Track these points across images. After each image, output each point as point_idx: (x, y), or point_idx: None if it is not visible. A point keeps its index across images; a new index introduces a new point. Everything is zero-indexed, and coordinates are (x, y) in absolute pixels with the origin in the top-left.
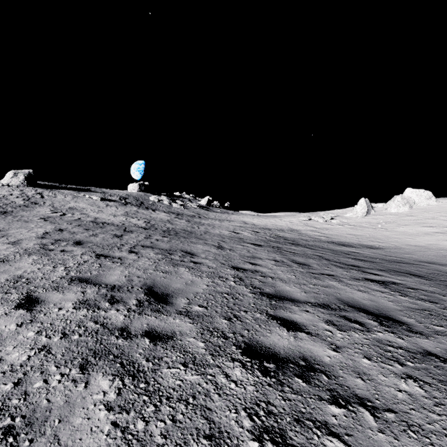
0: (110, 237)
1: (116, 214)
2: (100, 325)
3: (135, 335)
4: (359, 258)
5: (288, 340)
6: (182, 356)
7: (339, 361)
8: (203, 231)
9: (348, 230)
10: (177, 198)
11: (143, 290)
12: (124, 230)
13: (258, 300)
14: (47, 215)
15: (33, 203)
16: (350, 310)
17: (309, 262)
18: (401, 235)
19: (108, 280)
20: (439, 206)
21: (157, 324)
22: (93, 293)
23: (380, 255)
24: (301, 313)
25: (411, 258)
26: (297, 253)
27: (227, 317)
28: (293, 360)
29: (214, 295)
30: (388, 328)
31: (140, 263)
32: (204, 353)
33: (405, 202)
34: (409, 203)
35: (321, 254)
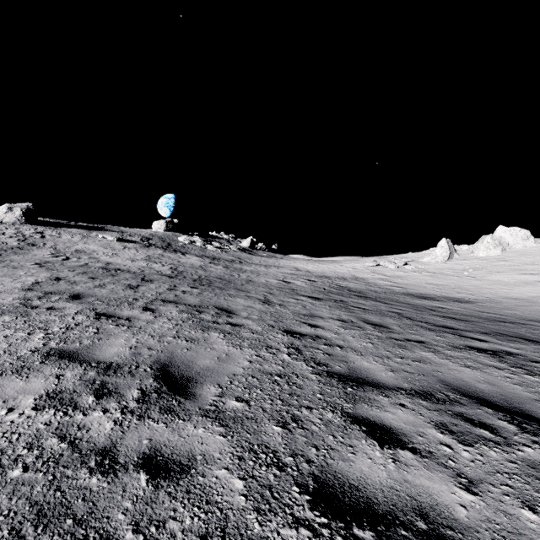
0: (122, 288)
1: (135, 259)
2: (69, 443)
3: (125, 465)
4: (449, 316)
5: (386, 468)
6: (203, 516)
7: (484, 517)
8: (245, 280)
9: (426, 279)
10: (213, 238)
11: (153, 372)
12: (142, 278)
13: (326, 386)
14: (45, 259)
15: (30, 244)
16: (467, 402)
17: (387, 323)
18: (494, 285)
19: (103, 354)
20: (539, 248)
21: (166, 439)
22: (75, 378)
23: (473, 311)
24: (394, 410)
25: (514, 315)
26: (368, 310)
27: (281, 420)
28: (404, 519)
29: (260, 379)
30: (536, 437)
31: (155, 326)
32: (243, 505)
33: (497, 244)
34: (502, 245)
35: (399, 310)
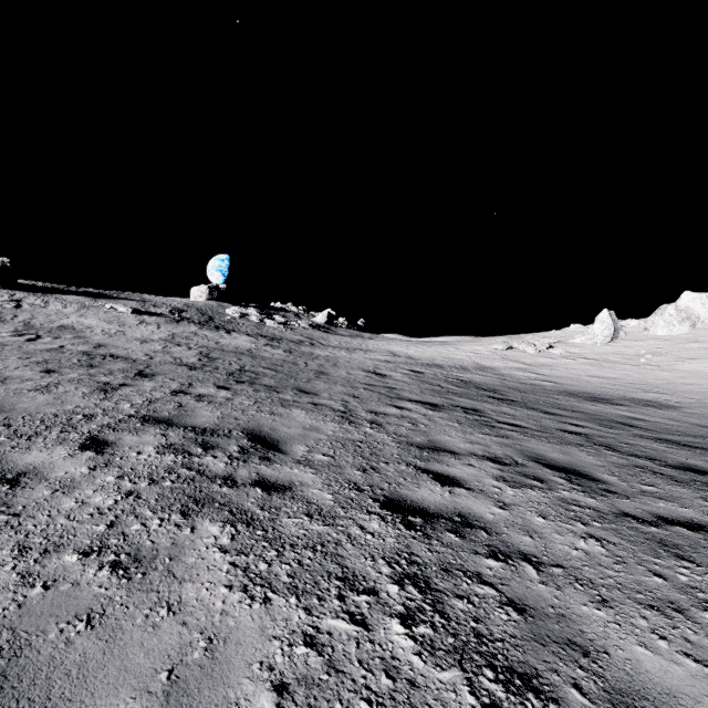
0: (85, 391)
1: (150, 339)
2: None
3: None
4: (666, 438)
5: None
6: None
7: None
8: (314, 372)
9: (586, 369)
10: (276, 311)
11: None
12: (140, 371)
13: None
14: None
15: None
16: None
17: (583, 464)
18: (694, 379)
19: None
20: None
21: None
22: None
23: (692, 425)
24: None
25: None
26: (527, 429)
27: None
28: None
29: None
30: None
31: (64, 505)
32: None
33: (683, 318)
34: (690, 319)
35: (578, 428)
